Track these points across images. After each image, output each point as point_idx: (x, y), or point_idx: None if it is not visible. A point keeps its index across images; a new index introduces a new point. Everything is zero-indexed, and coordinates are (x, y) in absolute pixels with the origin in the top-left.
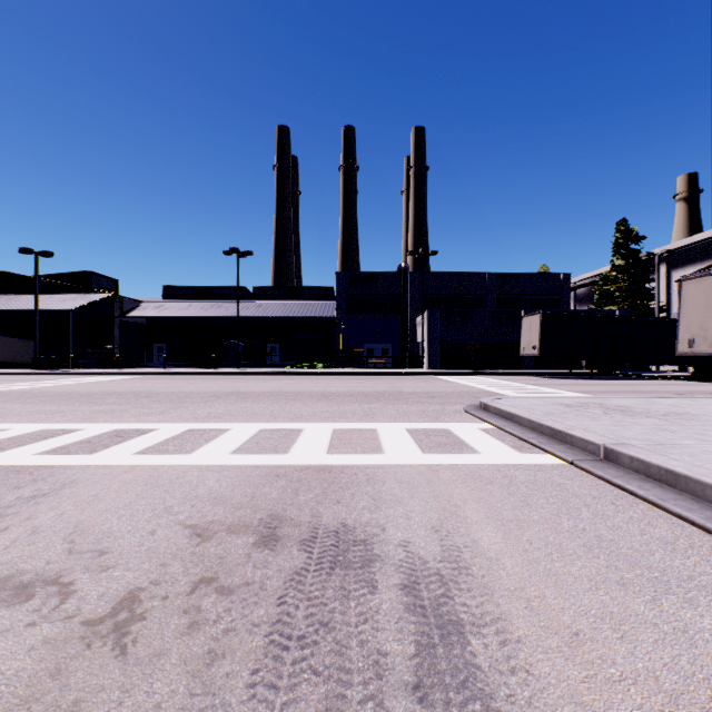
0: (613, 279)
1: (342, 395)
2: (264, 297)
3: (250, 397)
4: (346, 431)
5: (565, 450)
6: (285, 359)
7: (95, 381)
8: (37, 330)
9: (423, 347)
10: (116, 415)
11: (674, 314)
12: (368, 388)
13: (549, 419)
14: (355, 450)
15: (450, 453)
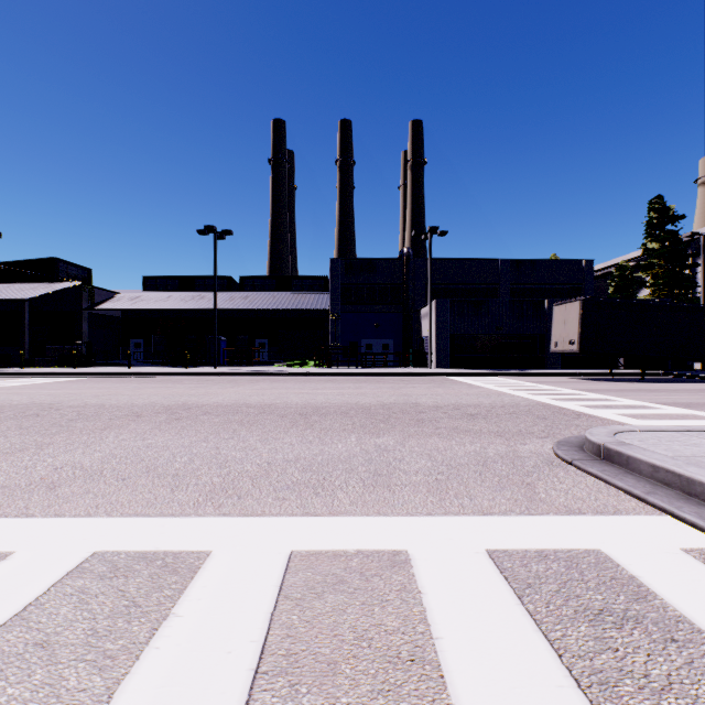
0: (647, 265)
1: (331, 412)
2: (252, 288)
3: (187, 418)
4: (323, 573)
5: None
6: (274, 356)
7: (20, 384)
8: None
9: (430, 342)
10: None
11: None
12: (370, 398)
13: None
14: None
15: None
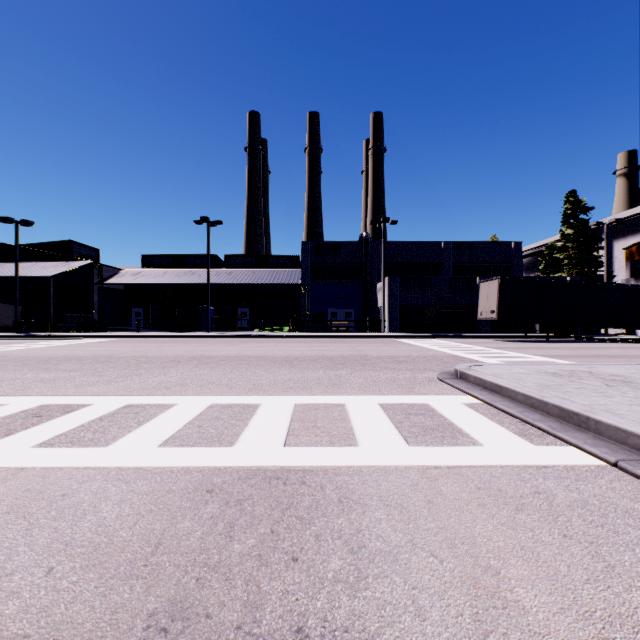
0: (563, 247)
1: (306, 360)
2: (234, 265)
3: (212, 362)
4: (310, 407)
5: (593, 441)
6: (254, 323)
7: (66, 344)
8: (17, 296)
9: (384, 312)
10: (56, 385)
11: (622, 280)
12: (333, 352)
13: (552, 396)
14: (320, 438)
15: (442, 444)
